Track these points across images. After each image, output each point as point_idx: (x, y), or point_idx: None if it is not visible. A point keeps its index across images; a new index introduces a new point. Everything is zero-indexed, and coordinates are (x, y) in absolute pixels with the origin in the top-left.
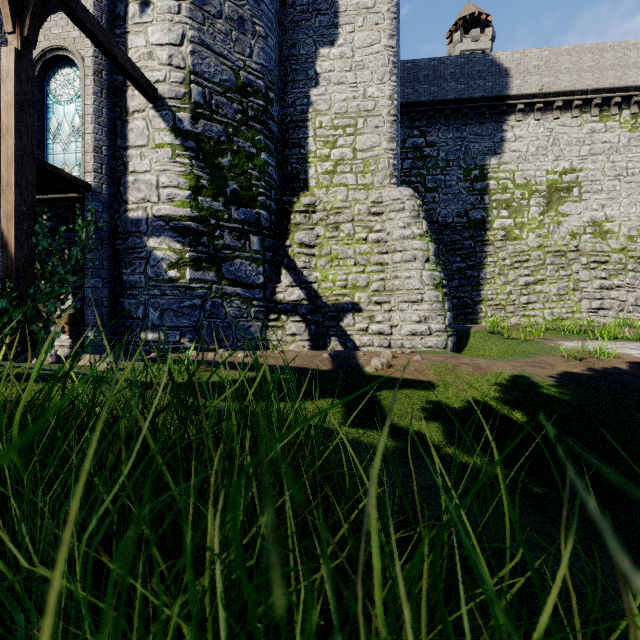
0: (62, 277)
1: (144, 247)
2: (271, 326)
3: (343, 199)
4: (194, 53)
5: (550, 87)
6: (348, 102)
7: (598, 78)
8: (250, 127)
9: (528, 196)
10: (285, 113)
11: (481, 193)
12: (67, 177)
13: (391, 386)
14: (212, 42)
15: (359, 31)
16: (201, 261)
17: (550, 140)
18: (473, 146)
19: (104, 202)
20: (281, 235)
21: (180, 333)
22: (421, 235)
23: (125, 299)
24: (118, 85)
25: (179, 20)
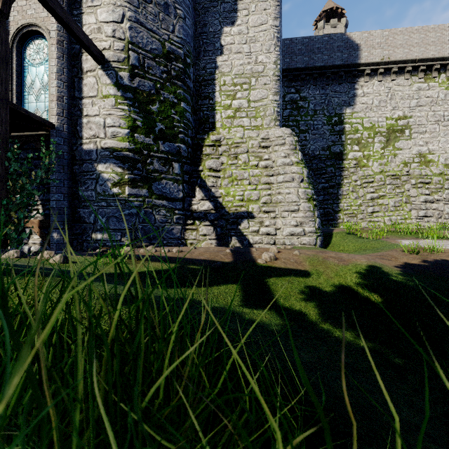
0: (29, 192)
1: (94, 171)
2: (188, 229)
3: (241, 136)
4: (131, 28)
5: (389, 57)
6: (244, 66)
7: (423, 51)
8: (173, 83)
9: (373, 136)
10: (198, 74)
11: (339, 133)
12: (36, 118)
13: (277, 274)
14: (145, 21)
15: (252, 14)
16: (136, 181)
17: (389, 95)
18: (333, 100)
19: (65, 137)
20: (195, 162)
21: (121, 234)
22: (297, 162)
23: (81, 209)
24: (75, 52)
25: (120, 4)
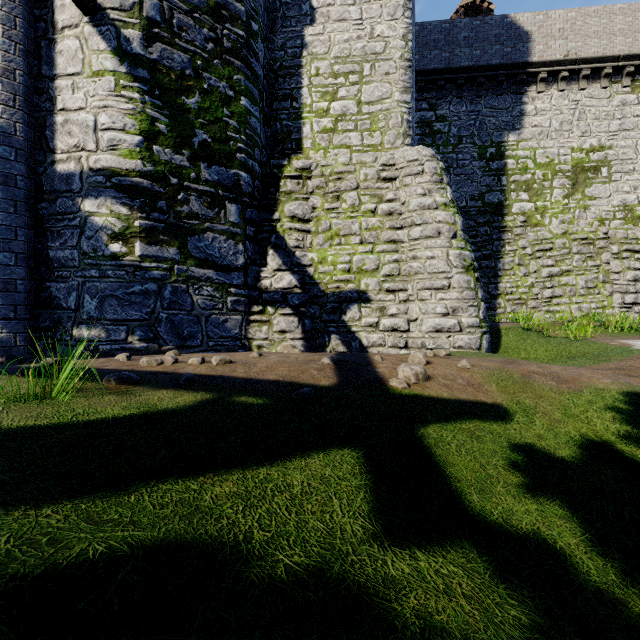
0: None
1: (77, 212)
2: (254, 321)
3: (345, 162)
4: None
5: (577, 53)
6: (351, 43)
7: (631, 43)
8: (226, 62)
9: (551, 177)
10: (273, 57)
11: (498, 173)
12: None
13: (440, 415)
14: None
15: None
16: (157, 232)
17: (576, 114)
18: (489, 120)
19: (18, 147)
20: (267, 206)
21: (127, 329)
22: (446, 204)
23: (52, 283)
24: None
25: None
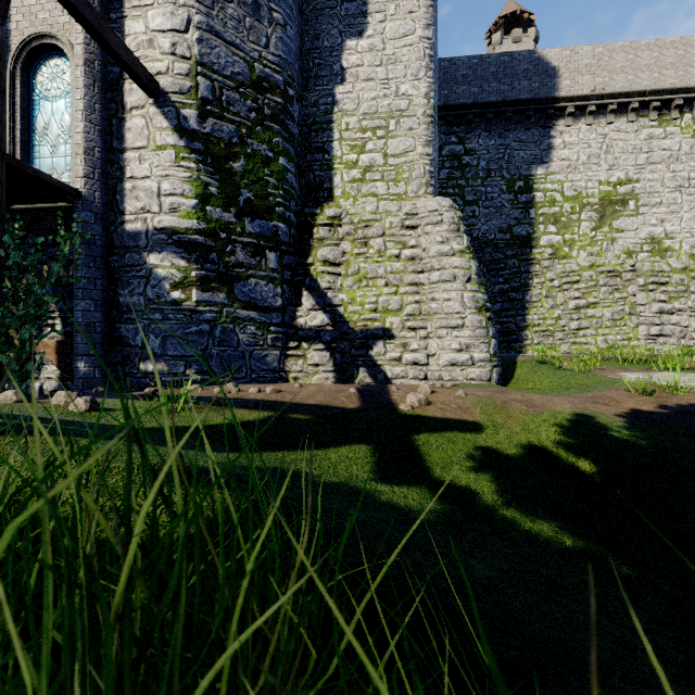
0: (39, 298)
1: (143, 264)
2: (291, 355)
3: (373, 211)
4: (201, 41)
5: (603, 88)
6: (378, 101)
7: (657, 78)
8: (266, 128)
9: (579, 210)
10: (307, 113)
11: (526, 206)
12: (52, 182)
13: (431, 428)
14: (222, 29)
15: (391, 20)
16: (209, 280)
17: (603, 147)
18: (517, 154)
19: (97, 212)
20: (302, 252)
21: (185, 363)
22: (462, 251)
23: (122, 324)
24: (114, 78)
25: (184, 3)
